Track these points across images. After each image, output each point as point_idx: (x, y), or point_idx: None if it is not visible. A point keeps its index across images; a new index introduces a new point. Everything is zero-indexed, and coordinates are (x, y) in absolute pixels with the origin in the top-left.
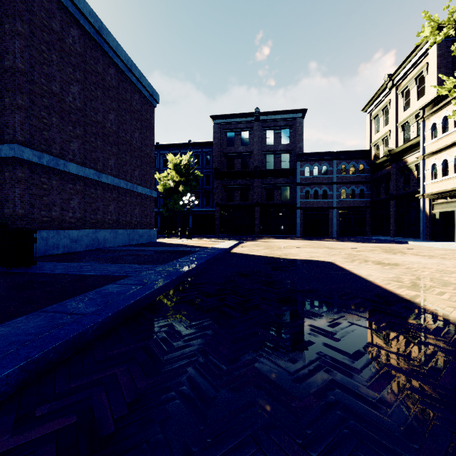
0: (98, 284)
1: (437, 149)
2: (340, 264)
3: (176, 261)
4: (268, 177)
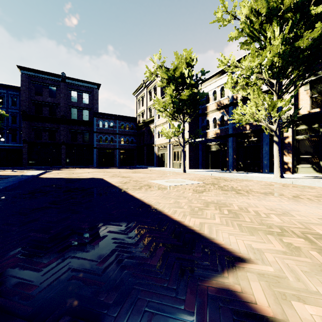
0: None
1: (160, 124)
2: (104, 178)
3: None
4: (73, 124)
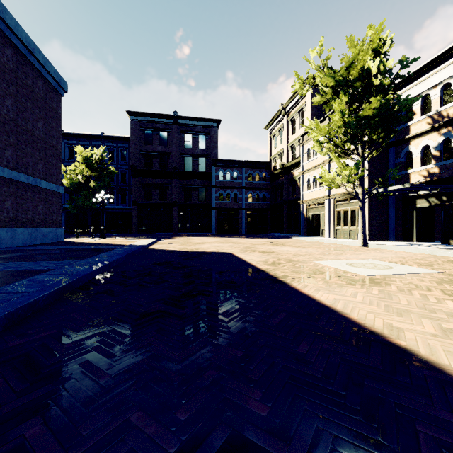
0: (23, 276)
1: (310, 168)
2: (235, 254)
3: (95, 256)
4: (187, 178)
